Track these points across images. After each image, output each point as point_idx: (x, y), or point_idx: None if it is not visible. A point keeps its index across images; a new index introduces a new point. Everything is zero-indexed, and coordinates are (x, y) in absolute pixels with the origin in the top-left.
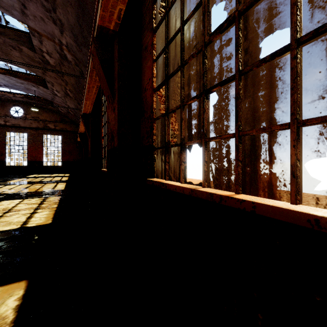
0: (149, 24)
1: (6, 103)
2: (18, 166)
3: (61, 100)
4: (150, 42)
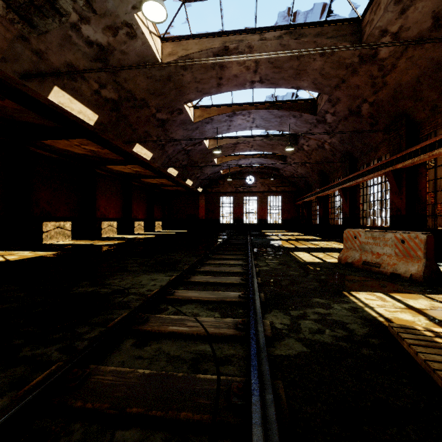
0: (424, 166)
1: (244, 174)
2: (251, 224)
3: (292, 168)
4: (424, 173)
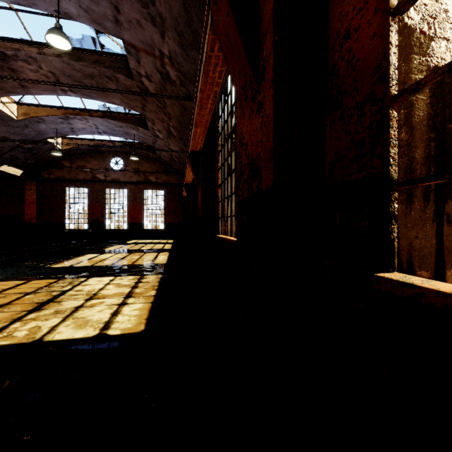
0: None
1: (106, 154)
2: (118, 230)
3: (163, 144)
4: None
